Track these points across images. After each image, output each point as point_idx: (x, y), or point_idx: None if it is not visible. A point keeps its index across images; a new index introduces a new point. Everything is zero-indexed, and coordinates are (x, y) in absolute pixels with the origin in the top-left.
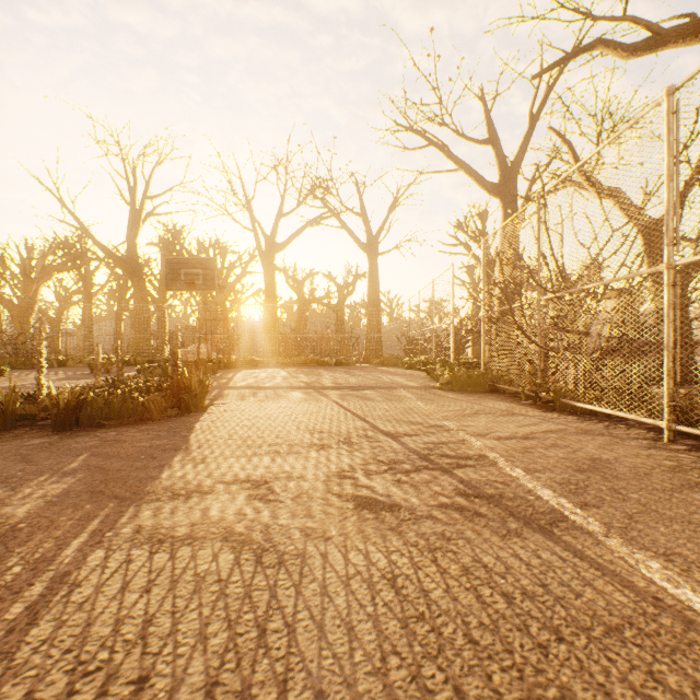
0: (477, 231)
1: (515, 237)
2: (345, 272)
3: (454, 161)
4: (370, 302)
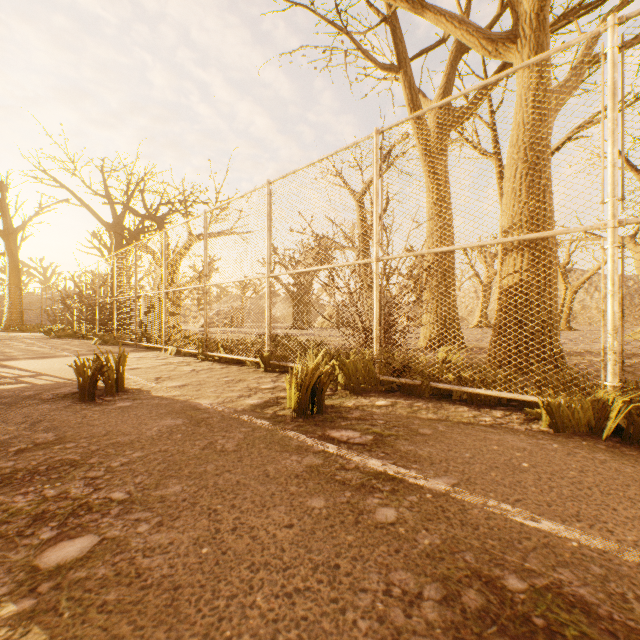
0: (105, 244)
1: (122, 258)
2: None
3: (82, 203)
4: (11, 281)
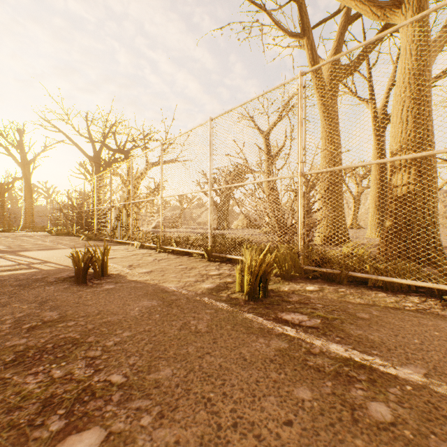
0: (88, 171)
1: (99, 180)
2: (6, 175)
3: (73, 142)
4: (26, 197)
